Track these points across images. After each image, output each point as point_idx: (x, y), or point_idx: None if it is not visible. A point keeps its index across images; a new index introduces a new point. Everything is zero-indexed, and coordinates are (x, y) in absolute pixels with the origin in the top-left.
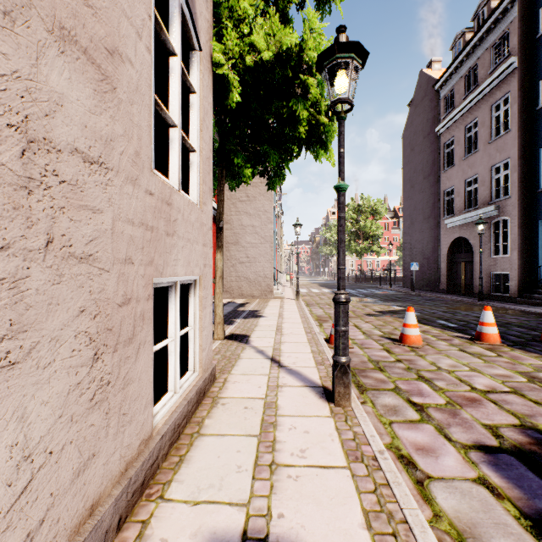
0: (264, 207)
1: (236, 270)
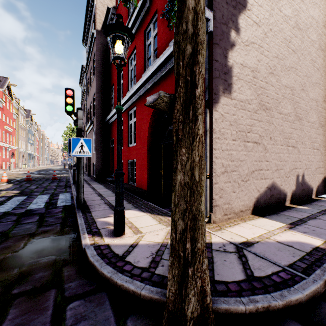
0: None
1: None
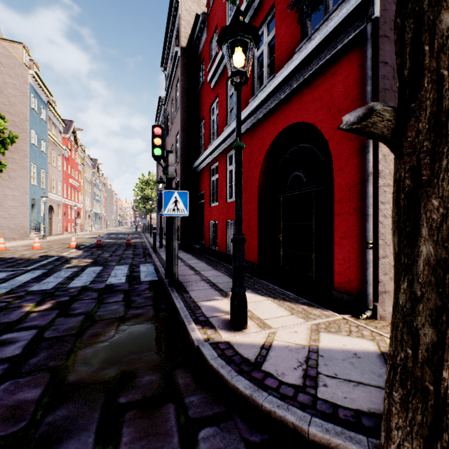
0: (23, 184)
1: (1, 223)
